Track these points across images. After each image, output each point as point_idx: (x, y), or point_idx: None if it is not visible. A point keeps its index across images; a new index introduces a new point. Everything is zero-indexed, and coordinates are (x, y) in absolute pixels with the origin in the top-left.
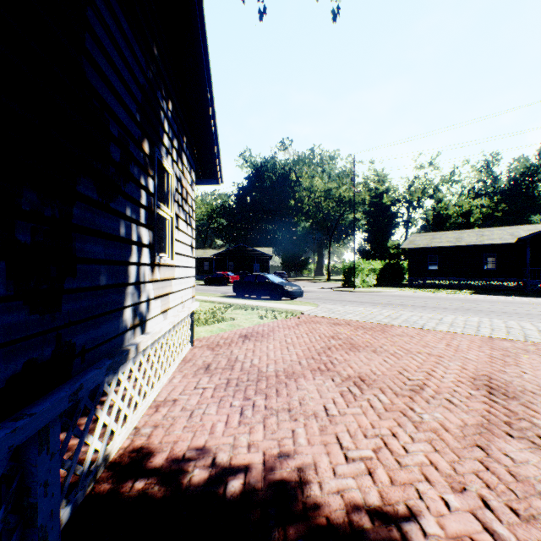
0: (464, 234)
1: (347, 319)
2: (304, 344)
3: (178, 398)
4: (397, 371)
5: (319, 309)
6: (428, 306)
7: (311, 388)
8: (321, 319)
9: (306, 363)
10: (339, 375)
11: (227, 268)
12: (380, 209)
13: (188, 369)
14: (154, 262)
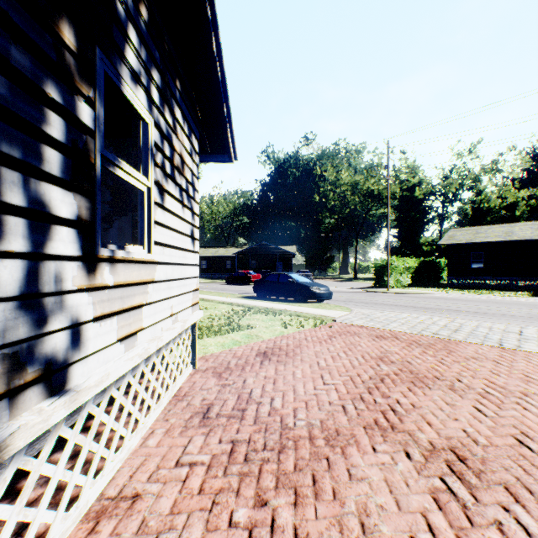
0: (515, 228)
1: (392, 329)
2: (344, 370)
3: (142, 491)
4: (513, 437)
5: (353, 315)
6: (489, 312)
7: (374, 477)
8: (359, 328)
9: (354, 409)
10: (415, 443)
11: (249, 266)
12: (412, 203)
13: (178, 416)
14: (95, 254)
